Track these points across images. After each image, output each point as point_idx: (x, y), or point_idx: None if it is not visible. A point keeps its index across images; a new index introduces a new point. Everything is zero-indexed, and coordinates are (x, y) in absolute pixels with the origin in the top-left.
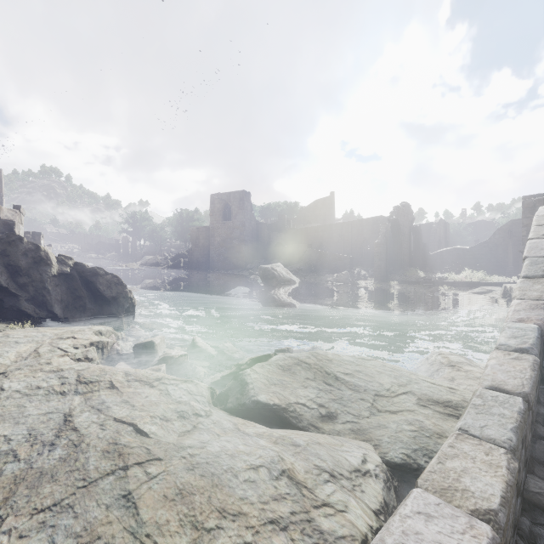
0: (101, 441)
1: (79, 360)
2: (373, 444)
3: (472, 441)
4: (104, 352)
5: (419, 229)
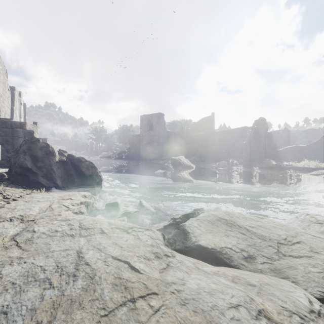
0: (109, 275)
1: (76, 213)
2: (291, 281)
3: None
4: (88, 208)
5: (271, 134)
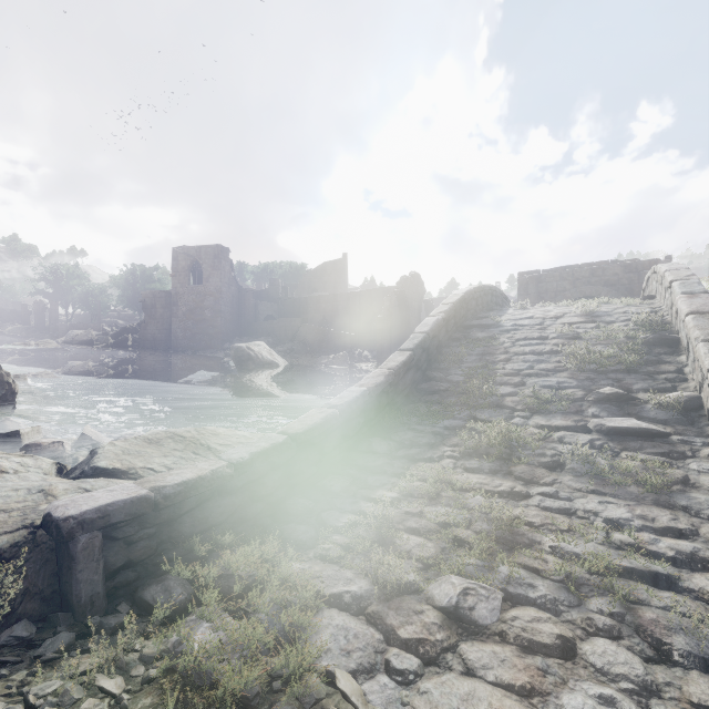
0: None
1: None
2: None
3: (213, 461)
4: None
5: (431, 304)
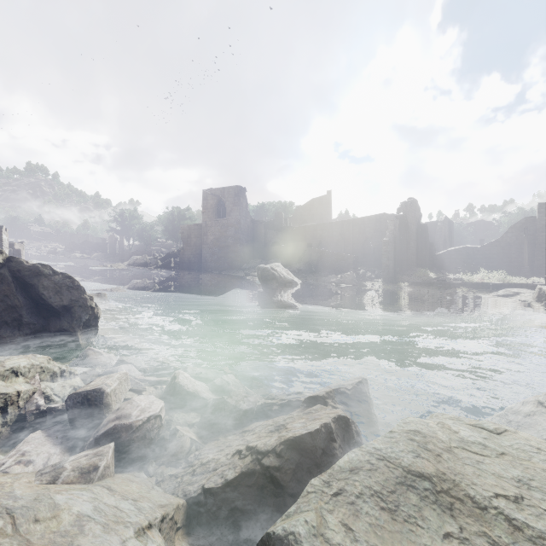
0: None
1: None
2: None
3: None
4: (8, 413)
5: (426, 227)
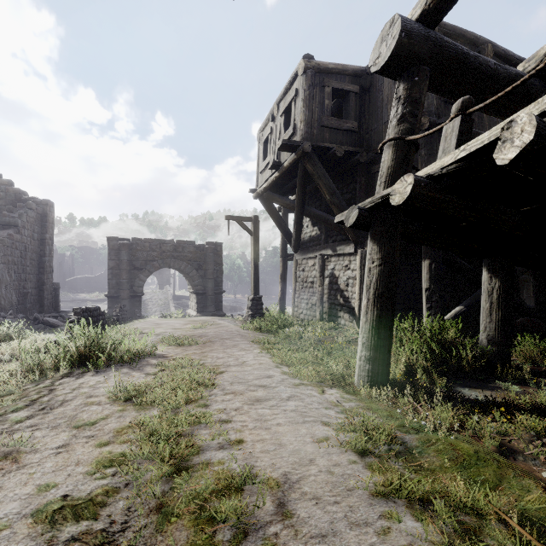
0: None
1: None
2: None
3: None
4: None
5: (62, 264)
